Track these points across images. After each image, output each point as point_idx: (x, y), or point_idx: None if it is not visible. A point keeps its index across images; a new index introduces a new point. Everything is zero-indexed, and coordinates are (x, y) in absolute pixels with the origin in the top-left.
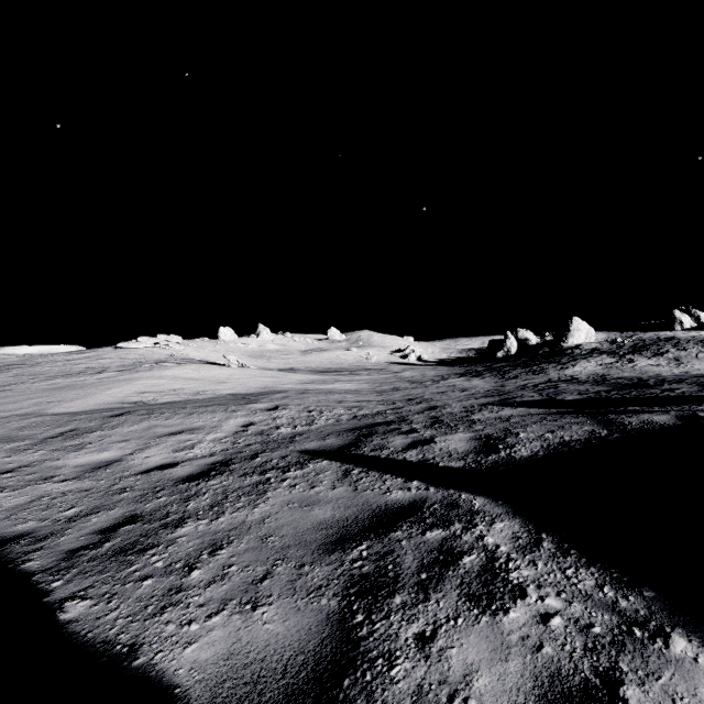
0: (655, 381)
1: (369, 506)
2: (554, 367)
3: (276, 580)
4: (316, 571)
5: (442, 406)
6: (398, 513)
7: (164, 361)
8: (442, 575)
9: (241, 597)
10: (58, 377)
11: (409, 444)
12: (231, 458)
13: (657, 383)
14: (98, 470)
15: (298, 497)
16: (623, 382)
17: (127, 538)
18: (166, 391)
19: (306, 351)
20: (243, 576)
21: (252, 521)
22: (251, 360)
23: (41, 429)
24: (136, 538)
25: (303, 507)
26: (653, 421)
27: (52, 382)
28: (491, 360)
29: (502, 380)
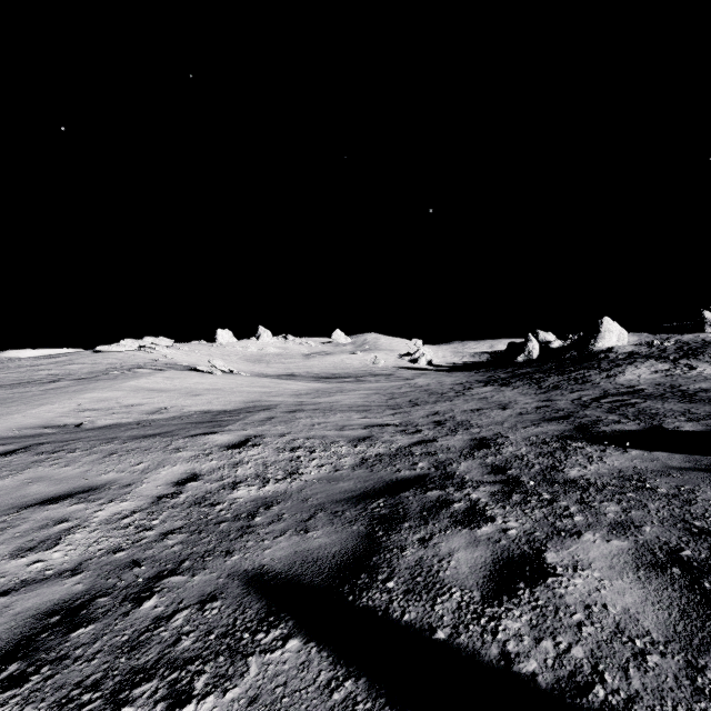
0: None
1: None
2: (599, 375)
3: None
4: None
5: (495, 440)
6: None
7: (141, 367)
8: None
9: None
10: (2, 387)
11: (494, 576)
12: (100, 589)
13: None
14: None
15: None
16: None
17: None
18: (117, 407)
19: (309, 355)
20: None
21: None
22: (248, 364)
23: None
24: None
25: None
26: None
27: None
28: (510, 364)
29: (541, 390)
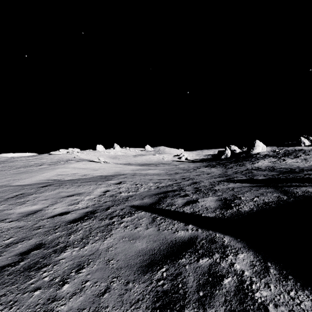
0: (298, 169)
1: (166, 241)
2: (249, 163)
3: (112, 293)
4: (136, 287)
5: (199, 182)
6: (182, 245)
7: (70, 160)
8: (212, 293)
9: (89, 307)
10: (21, 168)
11: (185, 203)
12: (96, 209)
13: (300, 171)
14: (29, 215)
15: (128, 234)
16: (283, 170)
17: (33, 259)
18: (70, 174)
19: (135, 155)
20: (93, 290)
21: (102, 249)
22: (110, 159)
23: (7, 193)
24: (38, 259)
25: (130, 240)
26: (309, 191)
27: (18, 170)
28: (219, 159)
29: (225, 169)
